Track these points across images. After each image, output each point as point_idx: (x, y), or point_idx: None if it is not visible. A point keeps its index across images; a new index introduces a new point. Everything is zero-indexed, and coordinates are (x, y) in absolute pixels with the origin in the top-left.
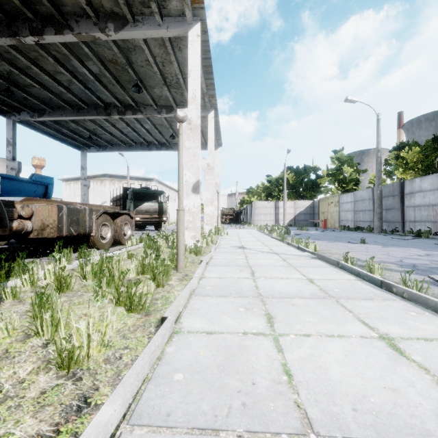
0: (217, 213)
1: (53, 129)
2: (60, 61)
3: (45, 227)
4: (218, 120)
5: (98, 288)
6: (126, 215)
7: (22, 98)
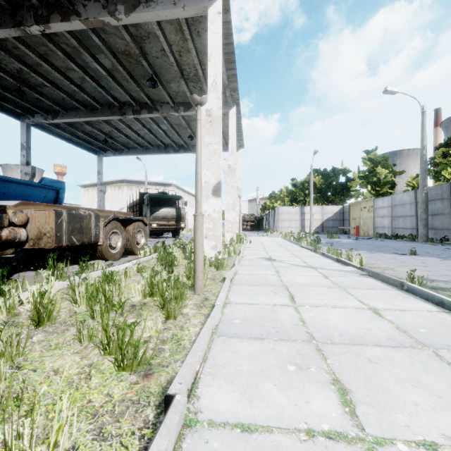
0: (238, 220)
1: (67, 132)
2: (70, 56)
3: (42, 236)
4: (240, 118)
5: (90, 318)
6: (139, 222)
7: (35, 100)
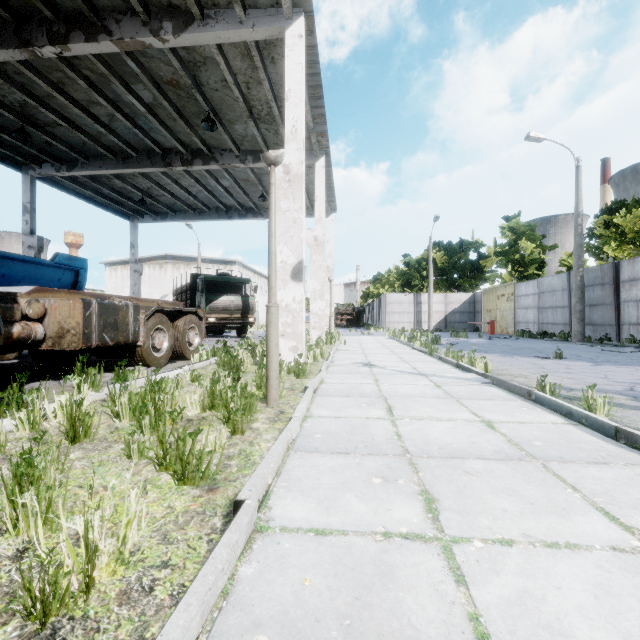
0: (329, 312)
1: (89, 188)
2: (96, 86)
3: (64, 333)
4: (331, 172)
5: (136, 434)
6: (192, 315)
7: (44, 144)
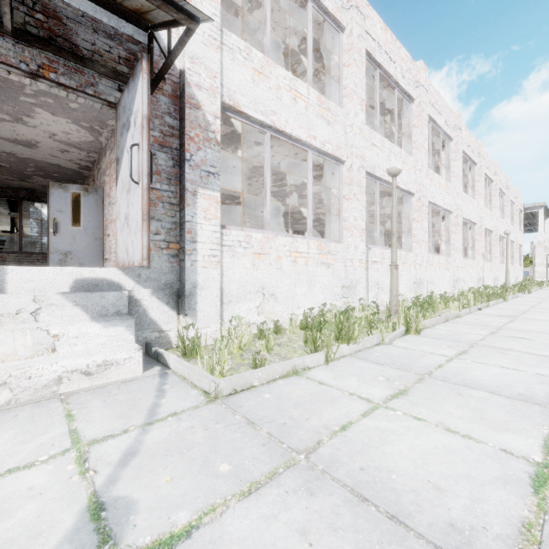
0: None
1: None
2: None
3: None
4: None
5: None
6: None
7: None
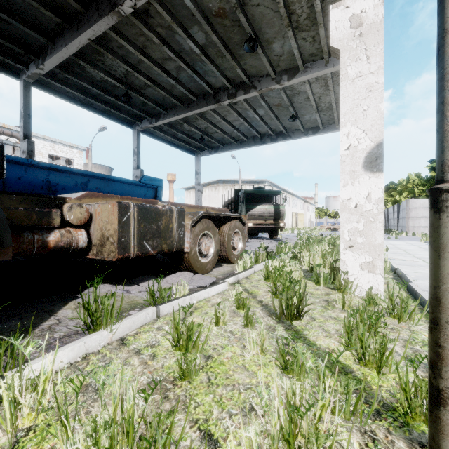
0: None
1: (169, 134)
2: (165, 41)
3: (105, 241)
4: None
5: None
6: (235, 221)
7: (141, 104)
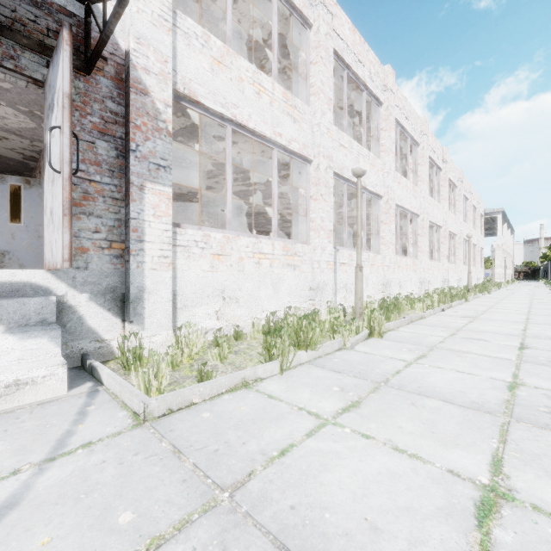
0: (511, 272)
1: None
2: None
3: None
4: (512, 228)
5: None
6: None
7: None
